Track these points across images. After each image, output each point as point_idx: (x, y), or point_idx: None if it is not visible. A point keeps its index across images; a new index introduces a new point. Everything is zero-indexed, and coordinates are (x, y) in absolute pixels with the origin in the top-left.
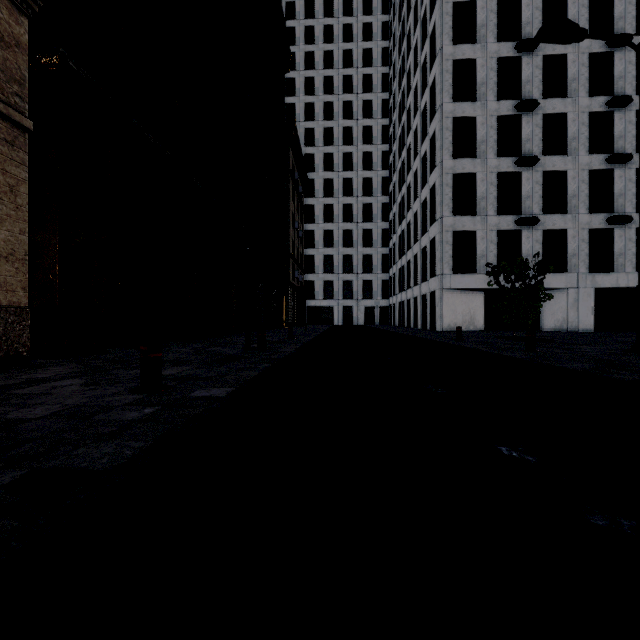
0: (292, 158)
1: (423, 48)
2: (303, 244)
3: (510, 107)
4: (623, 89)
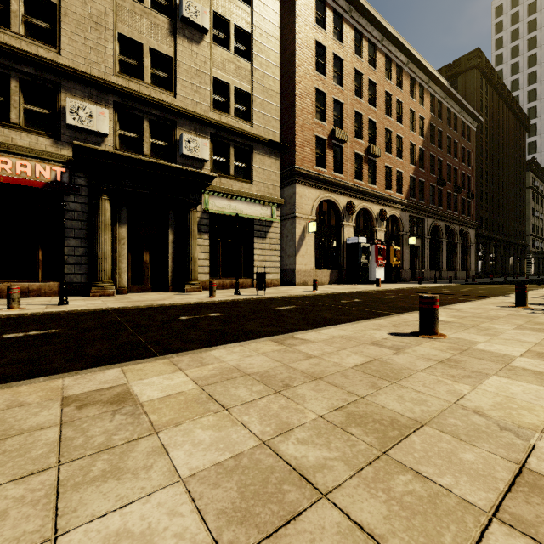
0: (532, 176)
1: None
2: (543, 220)
3: None
4: None
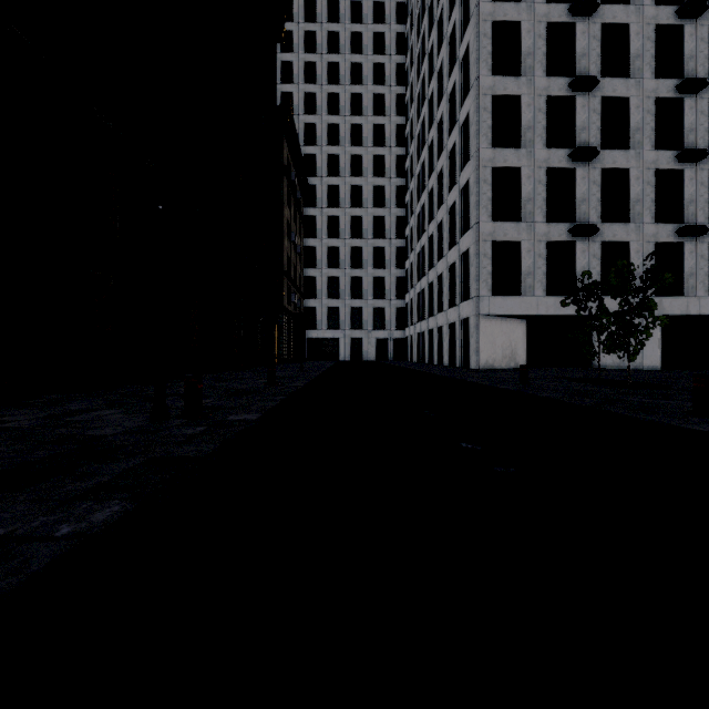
0: (287, 153)
1: (451, 16)
2: (302, 263)
3: (562, 86)
4: (694, 72)
